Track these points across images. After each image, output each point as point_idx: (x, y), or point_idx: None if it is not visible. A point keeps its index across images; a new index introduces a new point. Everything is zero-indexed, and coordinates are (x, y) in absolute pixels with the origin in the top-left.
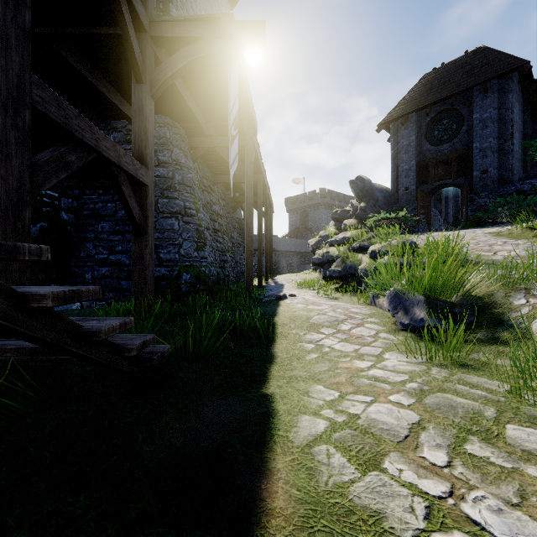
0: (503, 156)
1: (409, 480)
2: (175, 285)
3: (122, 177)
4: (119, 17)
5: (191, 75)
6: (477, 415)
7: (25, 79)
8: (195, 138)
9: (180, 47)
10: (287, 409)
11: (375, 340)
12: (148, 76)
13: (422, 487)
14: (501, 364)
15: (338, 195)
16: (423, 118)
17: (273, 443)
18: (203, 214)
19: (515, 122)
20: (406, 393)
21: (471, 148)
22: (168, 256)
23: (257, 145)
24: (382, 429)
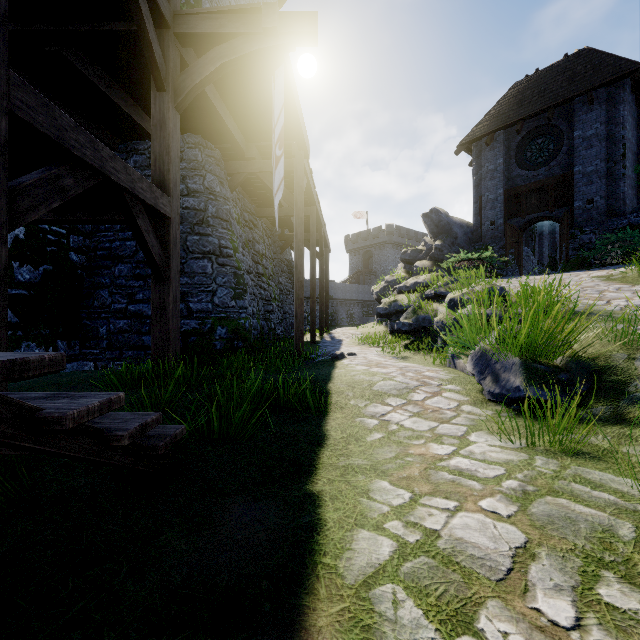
0: (612, 182)
1: None
2: (208, 342)
3: (136, 207)
4: (134, 7)
5: (227, 82)
6: (609, 535)
7: (0, 77)
8: (234, 162)
9: (212, 46)
10: (338, 518)
11: (457, 414)
12: (171, 83)
13: None
14: (630, 453)
15: (408, 231)
16: (512, 137)
17: (314, 579)
18: (243, 254)
19: (628, 141)
20: (503, 496)
21: (573, 172)
22: (199, 306)
23: (309, 170)
24: (472, 556)
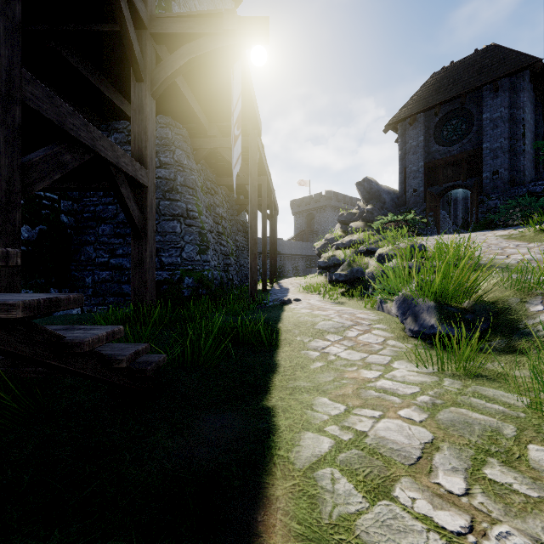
0: (514, 157)
1: (423, 511)
2: (177, 289)
3: (120, 178)
4: (118, 12)
5: (193, 73)
6: (496, 434)
7: (15, 74)
8: (198, 139)
9: (182, 44)
10: (289, 424)
11: (383, 347)
12: (148, 74)
13: (438, 520)
14: (518, 375)
15: (344, 197)
16: (431, 118)
17: (272, 465)
18: (206, 216)
19: (527, 122)
20: (417, 407)
21: (482, 148)
22: (169, 259)
23: (261, 146)
24: (392, 449)
